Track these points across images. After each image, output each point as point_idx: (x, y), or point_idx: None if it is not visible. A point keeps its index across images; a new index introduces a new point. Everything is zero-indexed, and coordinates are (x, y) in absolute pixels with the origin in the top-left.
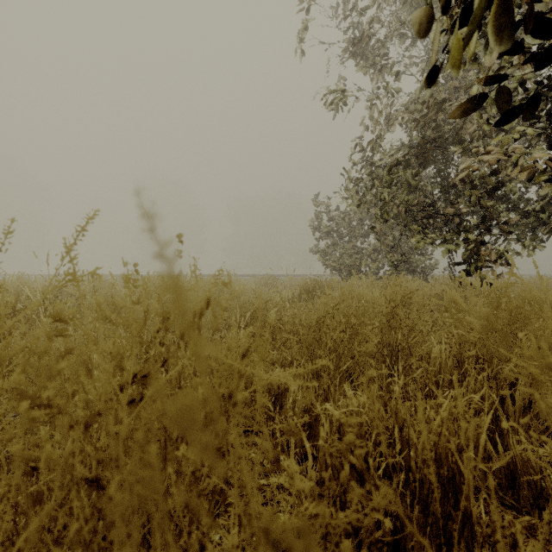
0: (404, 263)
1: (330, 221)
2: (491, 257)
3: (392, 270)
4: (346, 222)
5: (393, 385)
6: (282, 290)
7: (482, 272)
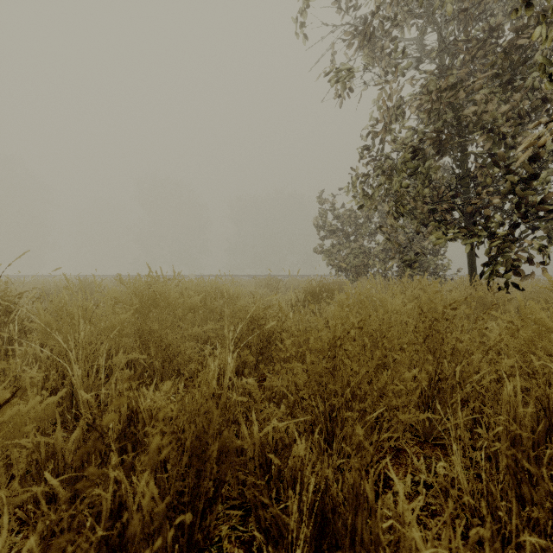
0: (417, 263)
1: (336, 219)
2: (522, 256)
3: (401, 271)
4: (352, 220)
5: (432, 427)
6: (285, 292)
7: (511, 274)
